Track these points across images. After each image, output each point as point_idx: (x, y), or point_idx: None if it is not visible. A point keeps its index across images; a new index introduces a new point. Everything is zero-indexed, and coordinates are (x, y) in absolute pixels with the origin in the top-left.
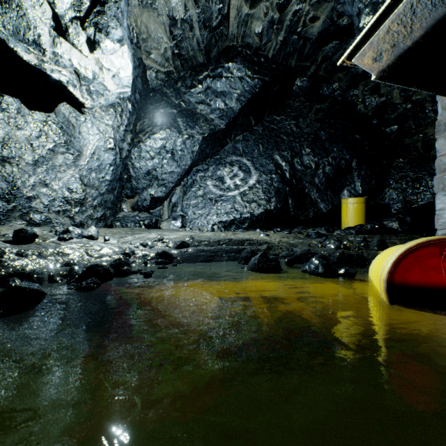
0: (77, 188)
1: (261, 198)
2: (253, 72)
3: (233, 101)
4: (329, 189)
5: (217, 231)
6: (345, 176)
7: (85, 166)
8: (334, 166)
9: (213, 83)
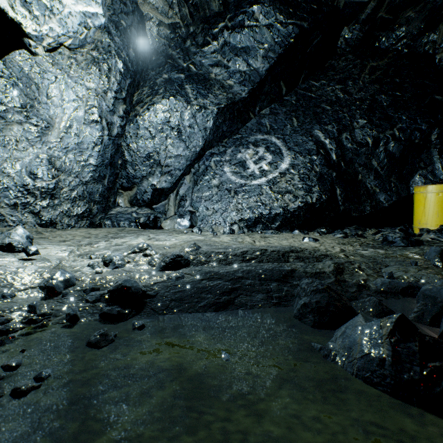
0: (43, 173)
1: (298, 187)
2: (286, 15)
3: (259, 60)
4: (393, 175)
5: (237, 232)
6: (419, 155)
7: (58, 143)
8: (402, 141)
9: (232, 37)
